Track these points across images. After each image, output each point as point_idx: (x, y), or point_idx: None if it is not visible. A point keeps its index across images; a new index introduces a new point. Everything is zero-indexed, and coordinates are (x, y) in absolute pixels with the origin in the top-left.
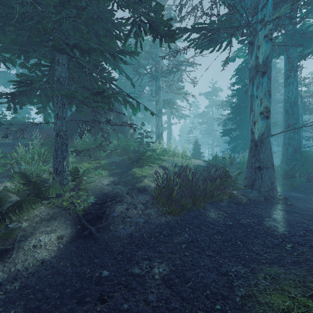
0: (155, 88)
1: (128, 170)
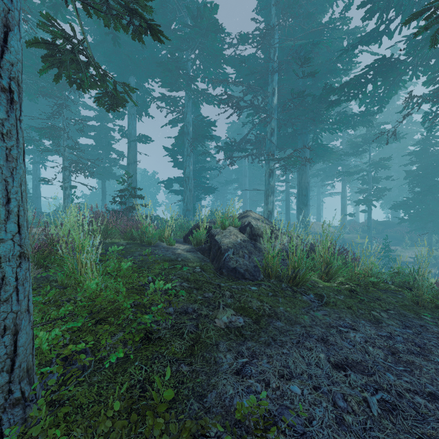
0: None
1: None
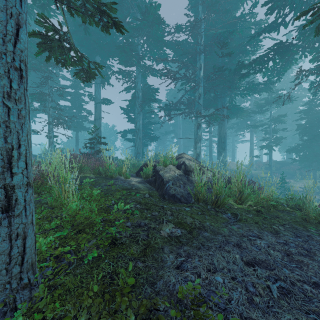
0: None
1: None
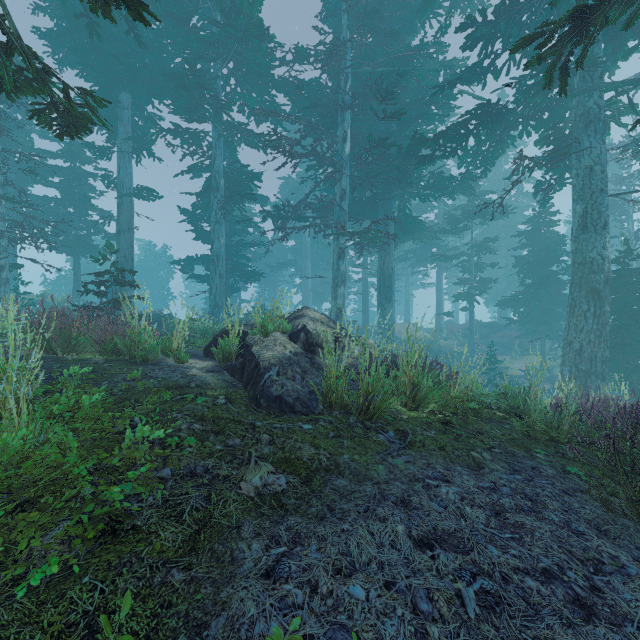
0: None
1: None
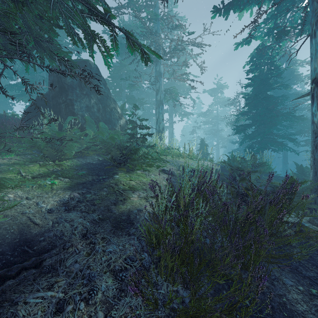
0: (155, 74)
1: (107, 178)
